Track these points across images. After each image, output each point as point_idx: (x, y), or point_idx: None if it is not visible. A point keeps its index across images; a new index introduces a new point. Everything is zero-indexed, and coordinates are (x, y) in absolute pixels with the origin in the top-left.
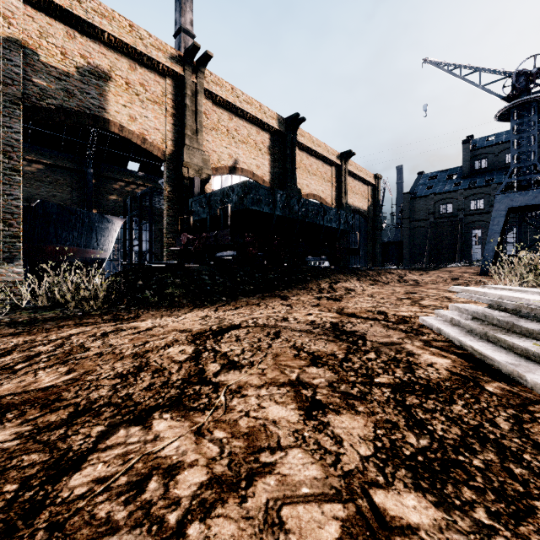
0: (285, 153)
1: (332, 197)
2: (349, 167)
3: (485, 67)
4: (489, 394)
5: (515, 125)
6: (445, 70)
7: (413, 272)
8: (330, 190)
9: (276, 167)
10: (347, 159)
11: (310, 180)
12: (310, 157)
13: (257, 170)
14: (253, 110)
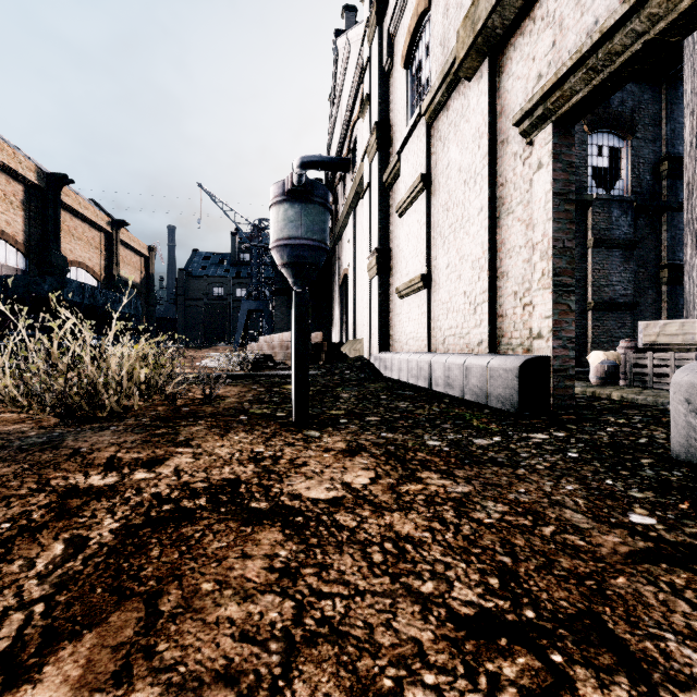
0: (46, 213)
1: (102, 266)
2: (121, 235)
3: (237, 212)
4: (208, 369)
5: (252, 257)
6: (214, 200)
7: (190, 350)
8: (98, 258)
9: (33, 226)
10: (119, 227)
11: (75, 245)
12: (74, 218)
13: (8, 227)
14: (5, 156)
